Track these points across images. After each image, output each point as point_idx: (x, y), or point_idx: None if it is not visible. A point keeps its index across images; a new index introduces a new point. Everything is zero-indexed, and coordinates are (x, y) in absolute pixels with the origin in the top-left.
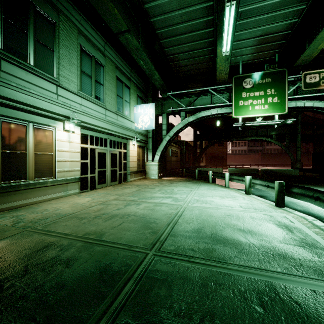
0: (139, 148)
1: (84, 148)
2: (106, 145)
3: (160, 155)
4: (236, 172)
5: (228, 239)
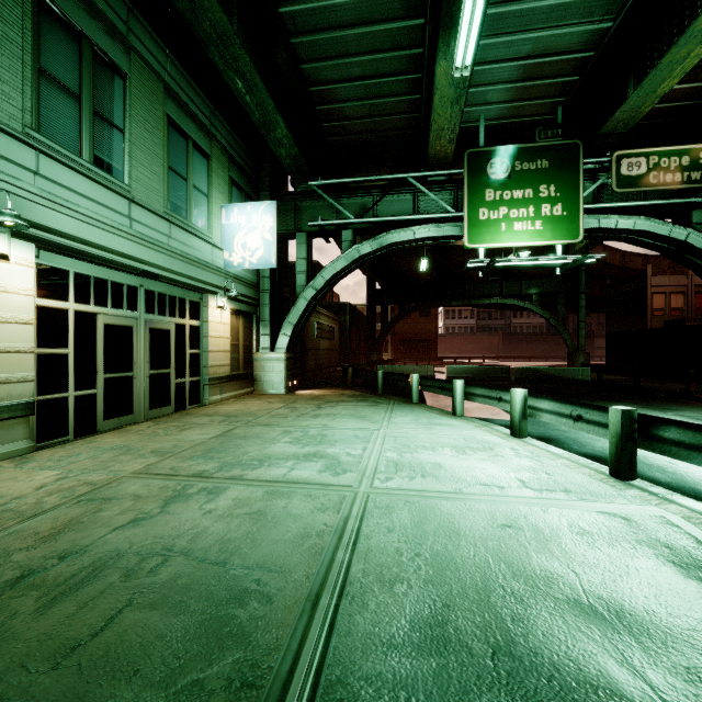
0: (236, 317)
1: (52, 310)
2: (134, 305)
3: (292, 336)
4: (464, 374)
5: (570, 685)
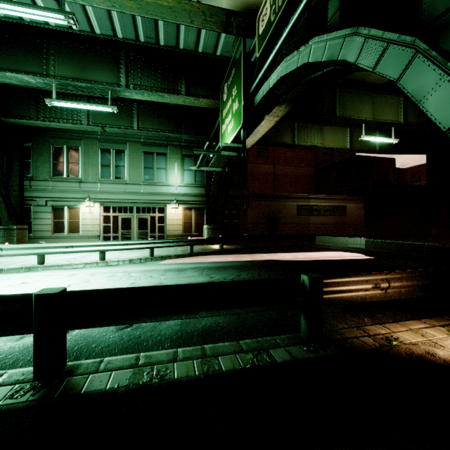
0: (190, 210)
1: (107, 215)
2: (132, 212)
3: (211, 217)
4: (380, 249)
5: None
